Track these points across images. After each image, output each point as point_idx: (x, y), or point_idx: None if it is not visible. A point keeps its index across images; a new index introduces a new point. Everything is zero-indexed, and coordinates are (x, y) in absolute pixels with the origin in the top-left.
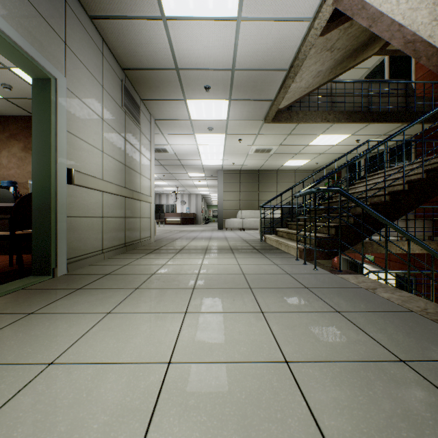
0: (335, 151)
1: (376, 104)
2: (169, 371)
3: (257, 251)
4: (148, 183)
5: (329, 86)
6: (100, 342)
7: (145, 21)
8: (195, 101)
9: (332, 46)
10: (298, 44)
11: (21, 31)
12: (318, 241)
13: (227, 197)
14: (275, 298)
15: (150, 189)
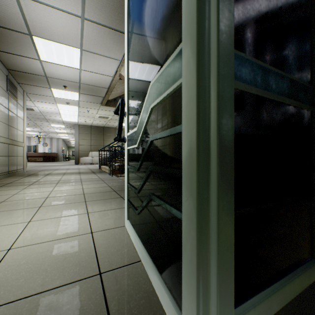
0: None
1: None
2: (52, 191)
3: (93, 173)
4: (22, 134)
5: None
6: (28, 191)
7: (28, 58)
8: (57, 90)
9: None
10: (110, 82)
11: None
12: (119, 166)
13: (82, 143)
14: (89, 182)
15: (23, 138)
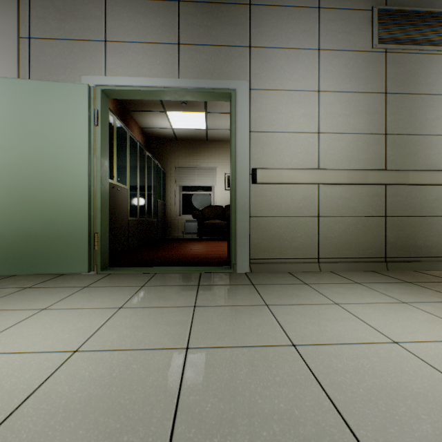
0: None
1: None
2: None
3: None
4: None
5: None
6: (56, 316)
7: None
8: None
9: None
10: None
11: (201, 75)
12: None
13: None
14: None
15: None
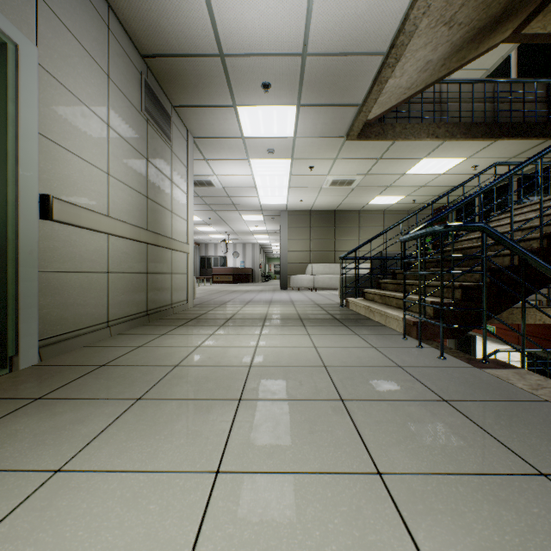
0: (441, 183)
1: (504, 113)
2: None
3: (339, 323)
4: (184, 226)
5: (437, 89)
6: None
7: None
8: (249, 108)
9: (452, 17)
10: (405, 6)
11: None
12: (436, 309)
13: (293, 246)
14: (395, 429)
15: (186, 234)
